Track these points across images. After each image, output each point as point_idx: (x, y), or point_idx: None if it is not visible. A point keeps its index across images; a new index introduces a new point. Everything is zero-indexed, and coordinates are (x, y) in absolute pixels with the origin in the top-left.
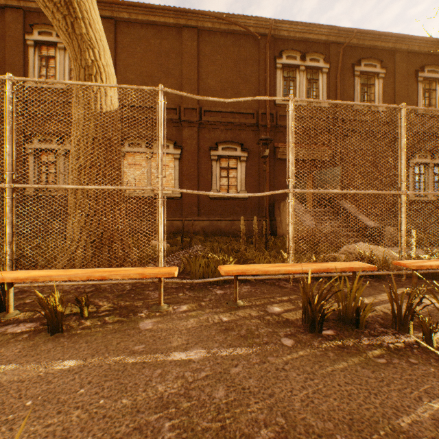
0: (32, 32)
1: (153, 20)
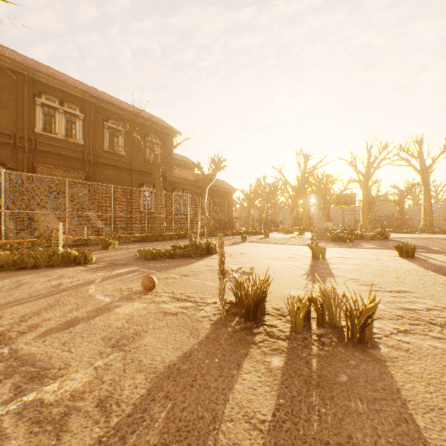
0: None
1: None
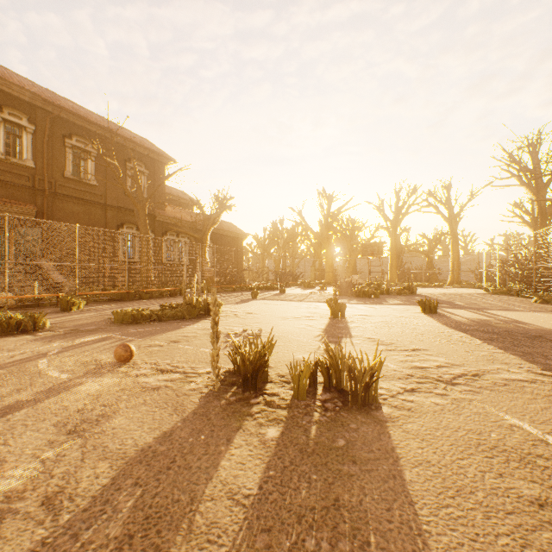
0: None
1: None
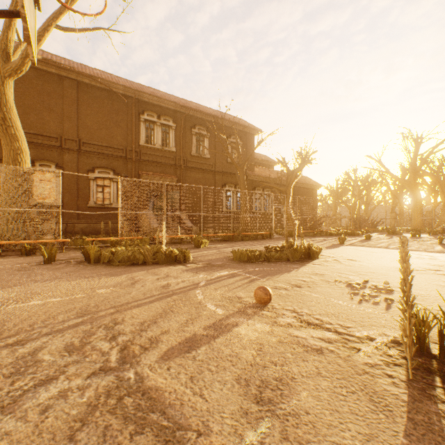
0: None
1: (37, 67)
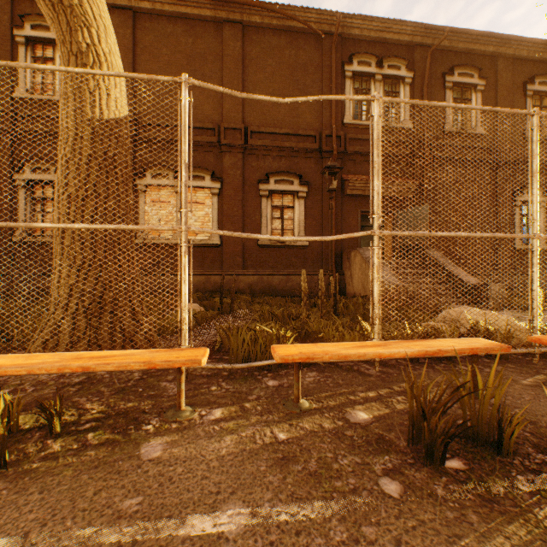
0: (23, 25)
1: (184, 12)
